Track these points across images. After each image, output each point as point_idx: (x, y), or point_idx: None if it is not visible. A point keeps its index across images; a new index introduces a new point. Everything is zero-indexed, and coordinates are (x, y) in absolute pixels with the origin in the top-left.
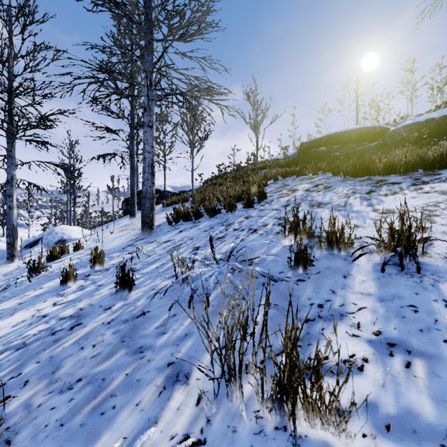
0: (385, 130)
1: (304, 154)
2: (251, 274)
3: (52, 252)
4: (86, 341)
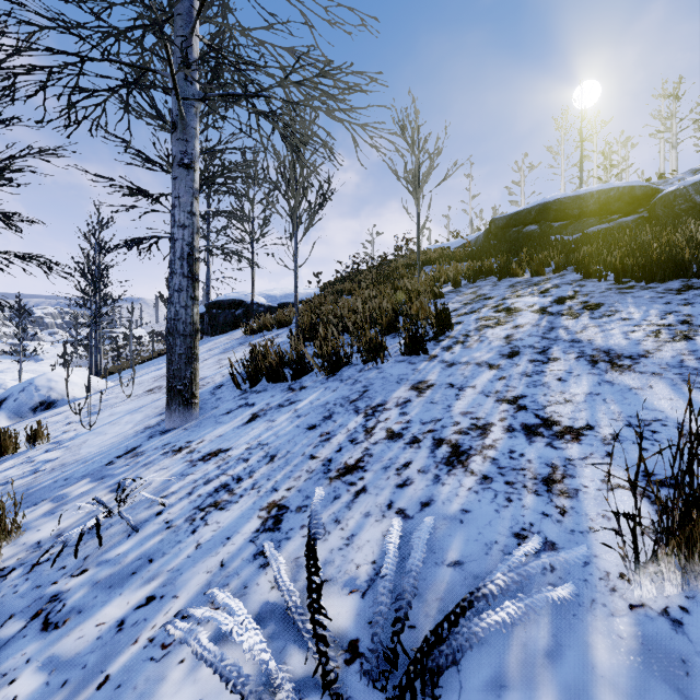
0: (654, 193)
1: (498, 237)
2: None
3: None
4: None
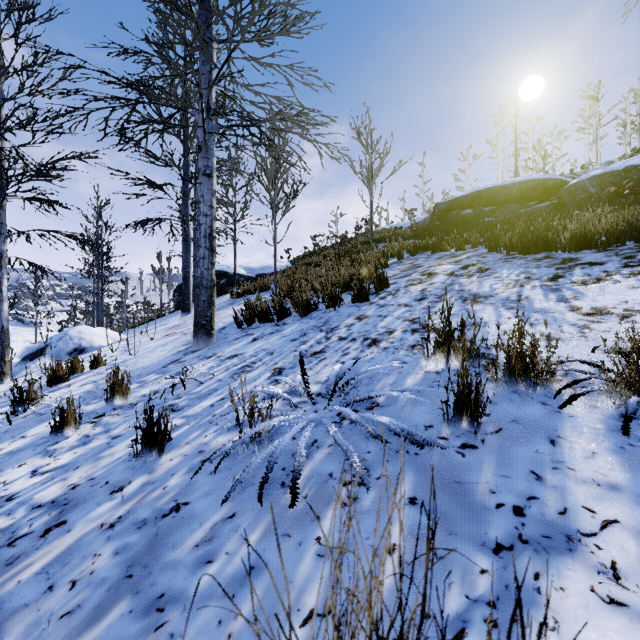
0: (562, 184)
1: (440, 219)
2: (376, 435)
3: (56, 371)
4: (63, 571)
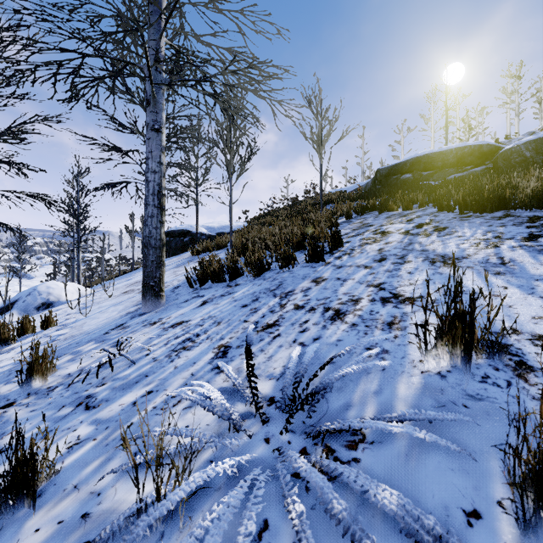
0: (497, 150)
1: (382, 183)
2: None
3: (1, 333)
4: None
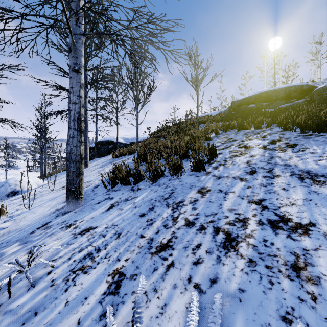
0: (313, 88)
1: (235, 110)
2: None
3: None
4: None
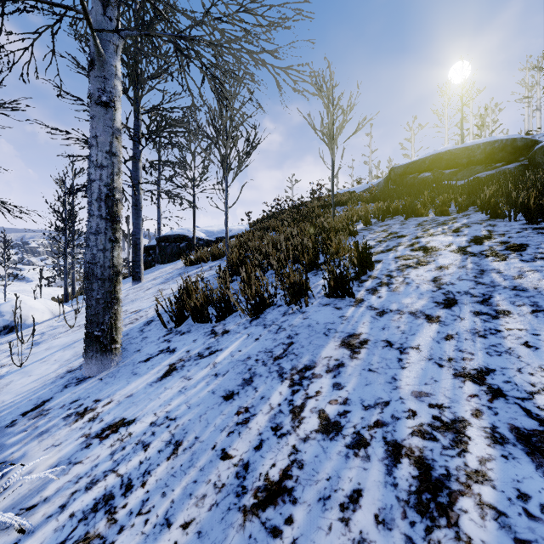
0: (533, 144)
1: (396, 183)
2: None
3: None
4: None
